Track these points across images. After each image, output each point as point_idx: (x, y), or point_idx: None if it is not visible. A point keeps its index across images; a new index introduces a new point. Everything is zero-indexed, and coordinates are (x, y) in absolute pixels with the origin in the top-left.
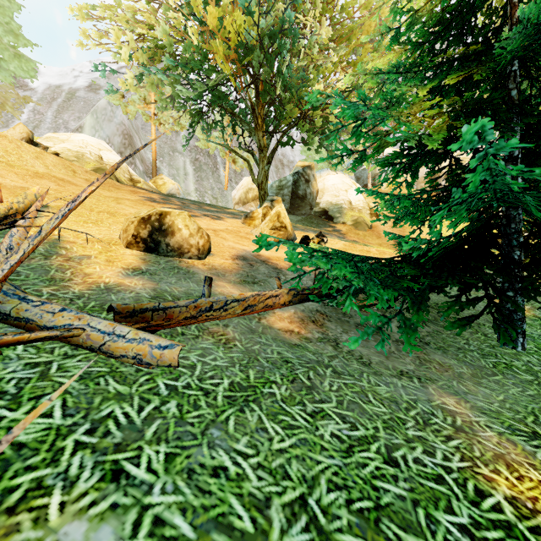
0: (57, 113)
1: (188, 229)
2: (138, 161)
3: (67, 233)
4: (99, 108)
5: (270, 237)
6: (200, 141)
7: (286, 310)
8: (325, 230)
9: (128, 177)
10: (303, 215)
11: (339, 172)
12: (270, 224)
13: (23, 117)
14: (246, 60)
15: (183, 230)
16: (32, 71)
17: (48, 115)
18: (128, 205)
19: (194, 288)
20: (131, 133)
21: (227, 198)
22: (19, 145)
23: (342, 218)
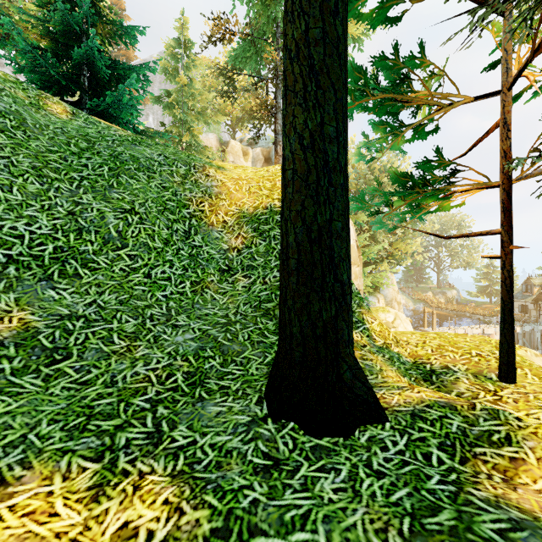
0: None
1: None
2: None
3: None
4: None
5: None
6: None
7: None
8: None
9: None
10: None
11: None
12: None
13: None
14: None
15: None
16: None
17: None
18: None
19: None
20: None
21: None
22: None
23: None
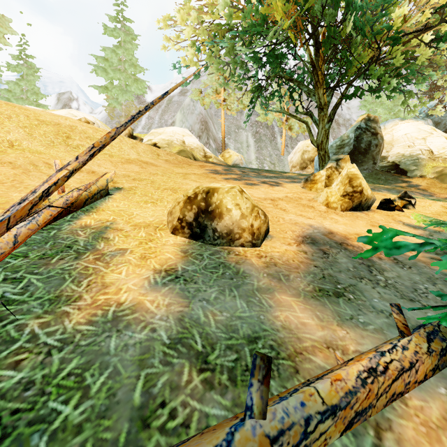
0: (161, 116)
1: (238, 209)
2: (211, 140)
3: (121, 218)
4: (185, 105)
5: (340, 205)
6: (260, 116)
7: (426, 389)
8: (396, 186)
9: (202, 155)
10: (367, 171)
11: (410, 119)
12: (339, 188)
13: (142, 123)
14: (308, 5)
15: (233, 211)
16: (144, 88)
17: (156, 118)
18: (192, 180)
19: (242, 313)
20: (206, 120)
21: (284, 162)
22: (122, 140)
23: (420, 171)
